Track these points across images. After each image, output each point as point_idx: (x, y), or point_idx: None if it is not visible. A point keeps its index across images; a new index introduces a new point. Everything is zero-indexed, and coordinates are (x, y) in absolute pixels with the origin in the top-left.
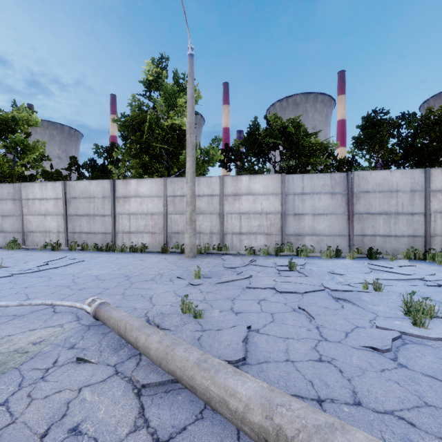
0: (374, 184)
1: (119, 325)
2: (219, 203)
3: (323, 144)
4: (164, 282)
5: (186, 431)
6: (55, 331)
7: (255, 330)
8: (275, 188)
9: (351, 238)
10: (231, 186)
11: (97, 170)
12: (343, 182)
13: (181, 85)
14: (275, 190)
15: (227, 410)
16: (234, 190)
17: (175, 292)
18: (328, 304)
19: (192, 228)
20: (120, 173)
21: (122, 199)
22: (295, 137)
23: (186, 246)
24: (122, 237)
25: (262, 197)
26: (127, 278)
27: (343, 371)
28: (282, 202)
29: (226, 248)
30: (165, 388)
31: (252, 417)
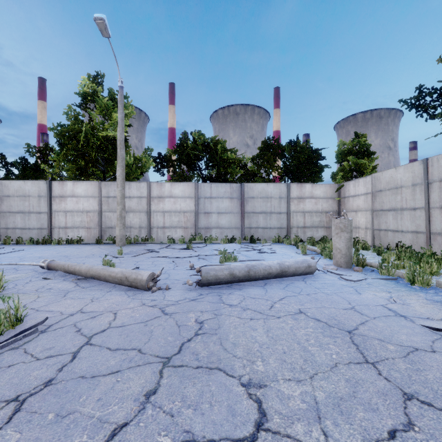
0: (257, 192)
1: (64, 266)
2: (147, 203)
3: (236, 159)
4: (94, 257)
5: (95, 286)
6: (23, 275)
7: (141, 269)
8: (190, 193)
9: (243, 230)
10: (157, 190)
11: (28, 168)
12: (238, 190)
13: (116, 101)
14: (190, 195)
15: (111, 277)
16: (159, 194)
17: (101, 260)
18: (192, 260)
19: (122, 222)
20: (54, 172)
21: (58, 199)
22: (217, 151)
23: (116, 237)
24: (58, 232)
25: (181, 199)
26: (66, 257)
27: (170, 274)
28: (195, 204)
29: (152, 239)
30: (88, 281)
31: (118, 275)
